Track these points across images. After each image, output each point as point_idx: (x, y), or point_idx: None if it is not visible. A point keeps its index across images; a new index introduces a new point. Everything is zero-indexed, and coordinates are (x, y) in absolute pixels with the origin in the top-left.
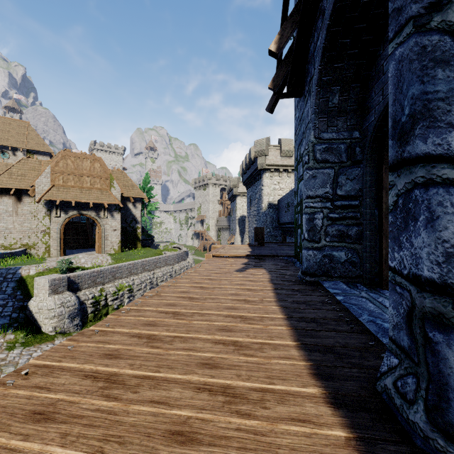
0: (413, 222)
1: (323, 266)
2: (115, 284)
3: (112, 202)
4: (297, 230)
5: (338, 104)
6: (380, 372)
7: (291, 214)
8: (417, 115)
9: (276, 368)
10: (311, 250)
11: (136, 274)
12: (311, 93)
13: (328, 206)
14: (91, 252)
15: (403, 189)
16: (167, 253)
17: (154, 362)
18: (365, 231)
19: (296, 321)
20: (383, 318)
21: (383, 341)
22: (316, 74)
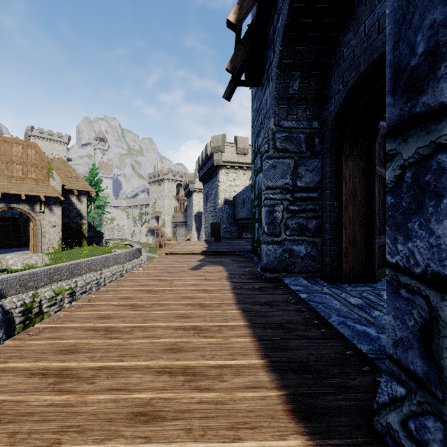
0: (434, 200)
1: (283, 261)
2: (52, 287)
3: (50, 194)
4: (255, 225)
5: (298, 91)
6: (377, 403)
7: (246, 210)
8: (442, 48)
9: (241, 408)
10: (271, 245)
11: (79, 275)
12: (270, 80)
13: (288, 198)
14: (23, 252)
15: (414, 156)
16: (117, 251)
17: (56, 423)
18: (325, 224)
19: (260, 329)
20: (353, 317)
21: (362, 349)
22: (277, 55)
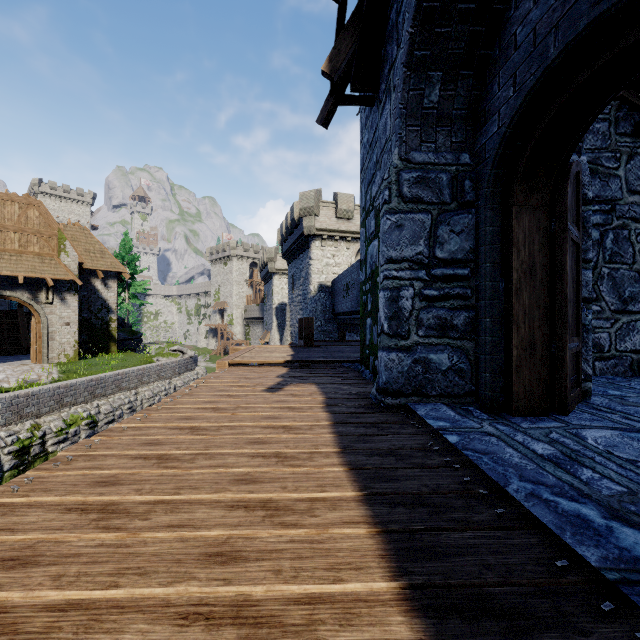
0: None
1: (413, 378)
2: (62, 415)
3: (62, 277)
4: (365, 321)
5: (439, 104)
6: None
7: (351, 300)
8: None
9: None
10: (394, 352)
11: (104, 397)
12: (392, 90)
13: (421, 277)
14: (21, 362)
15: None
16: (161, 360)
17: None
18: (484, 318)
19: (384, 506)
20: (548, 483)
21: (588, 559)
22: (405, 43)
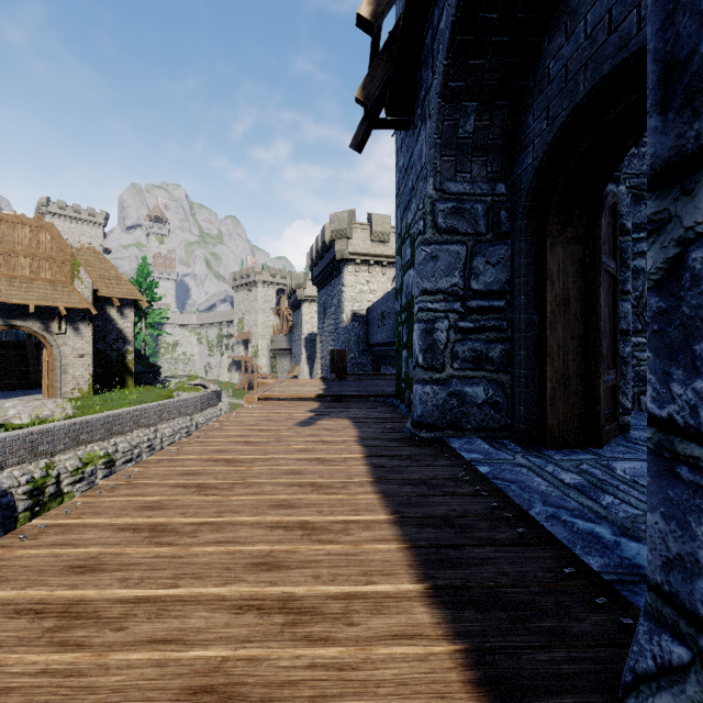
0: None
1: (448, 412)
2: (77, 453)
3: (76, 305)
4: (401, 353)
5: (474, 134)
6: (633, 672)
7: (387, 330)
8: None
9: (385, 677)
10: (428, 385)
11: (122, 434)
12: (428, 117)
13: (456, 309)
14: (32, 397)
15: None
16: (181, 395)
17: None
18: (518, 351)
19: (414, 527)
20: (569, 507)
21: (592, 565)
22: (439, 75)
